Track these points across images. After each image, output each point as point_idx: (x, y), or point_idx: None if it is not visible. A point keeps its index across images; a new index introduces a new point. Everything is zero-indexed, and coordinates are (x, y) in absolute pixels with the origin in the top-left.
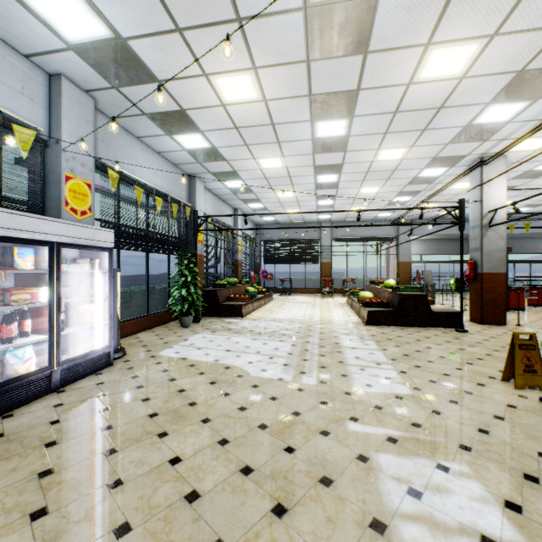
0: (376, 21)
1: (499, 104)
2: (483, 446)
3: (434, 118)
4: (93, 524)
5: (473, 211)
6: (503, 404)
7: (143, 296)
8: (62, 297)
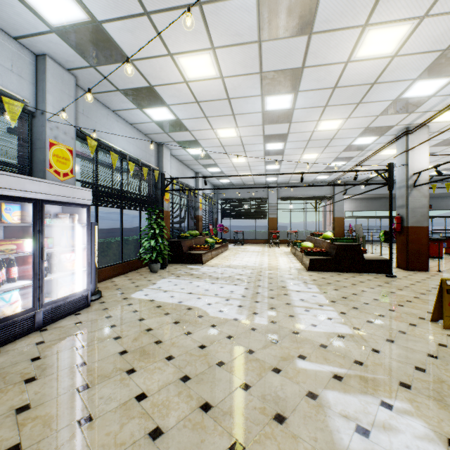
0: (320, 4)
1: (425, 80)
2: (422, 384)
3: (368, 92)
4: None
5: (400, 173)
6: (435, 343)
7: (118, 246)
8: (44, 247)
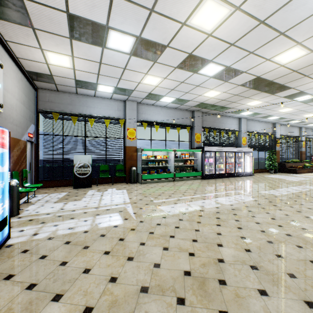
0: None
1: None
2: None
3: None
4: (257, 181)
5: None
6: None
7: (256, 163)
8: (245, 161)
